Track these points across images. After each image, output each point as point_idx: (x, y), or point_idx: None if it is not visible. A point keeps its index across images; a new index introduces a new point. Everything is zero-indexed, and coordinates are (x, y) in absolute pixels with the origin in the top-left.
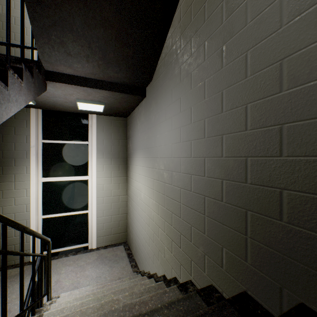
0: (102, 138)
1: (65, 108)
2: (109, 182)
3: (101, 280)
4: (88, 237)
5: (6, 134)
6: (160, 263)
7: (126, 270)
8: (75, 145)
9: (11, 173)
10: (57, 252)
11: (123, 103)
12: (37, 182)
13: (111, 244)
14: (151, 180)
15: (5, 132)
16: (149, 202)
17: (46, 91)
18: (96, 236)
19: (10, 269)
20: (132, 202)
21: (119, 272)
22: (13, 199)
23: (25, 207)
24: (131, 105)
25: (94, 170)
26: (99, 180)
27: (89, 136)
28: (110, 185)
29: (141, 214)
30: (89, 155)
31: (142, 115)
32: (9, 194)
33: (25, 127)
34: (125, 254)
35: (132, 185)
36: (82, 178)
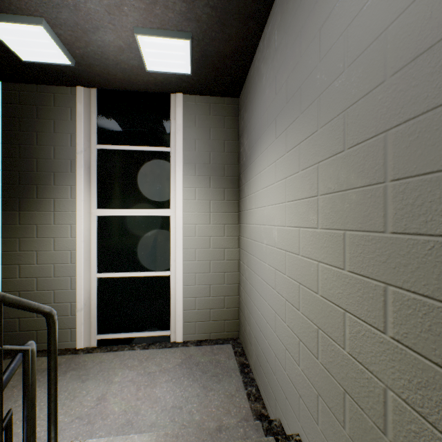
0: (193, 138)
1: (126, 78)
2: (205, 221)
3: (181, 417)
4: (170, 321)
5: (42, 132)
6: (353, 440)
7: (235, 403)
8: (148, 155)
9: (48, 197)
10: (120, 339)
11: (230, 29)
12: (88, 214)
13: (209, 339)
14: (305, 174)
15: (41, 128)
16: (299, 241)
17: (73, 4)
18: (183, 320)
19: (44, 356)
20: (250, 258)
21: (221, 405)
22: (51, 241)
23: (69, 255)
24: (246, 36)
25: (179, 196)
26: (188, 216)
27: (171, 138)
28: (207, 227)
29: (272, 279)
30: (172, 172)
31: (274, 35)
32: (46, 232)
33: (68, 120)
34: (234, 365)
35: (249, 222)
36: (160, 213)
